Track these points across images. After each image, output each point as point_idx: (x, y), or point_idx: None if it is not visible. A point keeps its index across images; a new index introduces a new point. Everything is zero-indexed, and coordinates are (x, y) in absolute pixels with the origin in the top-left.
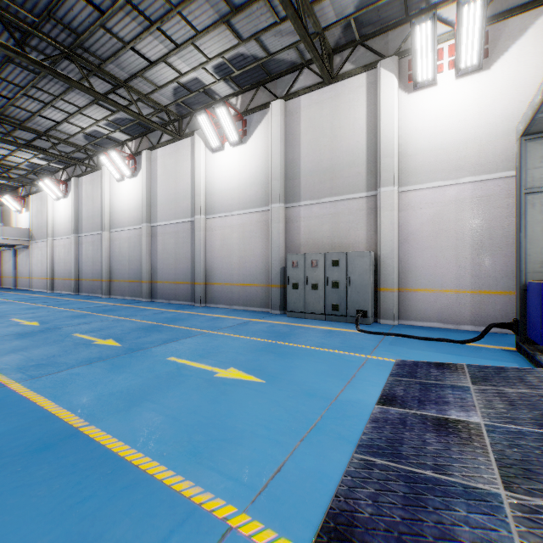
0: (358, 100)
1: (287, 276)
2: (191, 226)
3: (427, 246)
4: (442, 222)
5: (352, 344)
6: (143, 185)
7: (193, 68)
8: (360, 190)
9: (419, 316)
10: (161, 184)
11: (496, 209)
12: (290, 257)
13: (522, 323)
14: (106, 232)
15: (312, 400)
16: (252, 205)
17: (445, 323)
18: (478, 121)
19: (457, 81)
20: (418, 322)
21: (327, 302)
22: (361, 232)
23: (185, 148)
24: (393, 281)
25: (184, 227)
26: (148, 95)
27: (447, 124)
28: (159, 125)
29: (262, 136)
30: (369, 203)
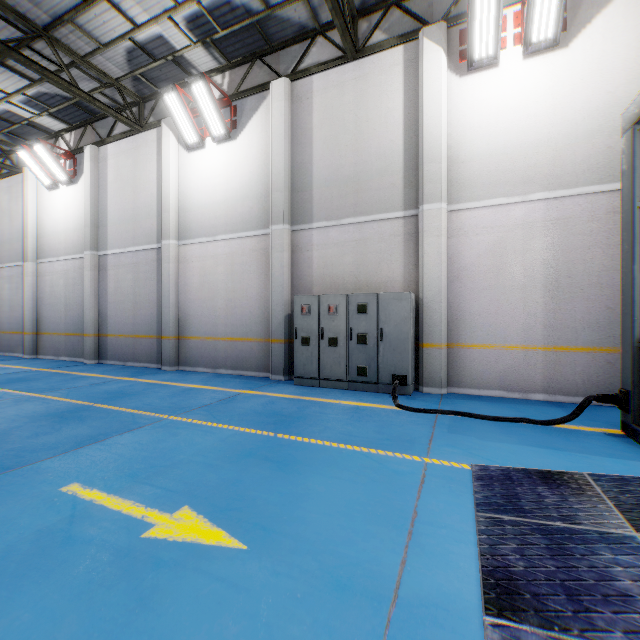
0: (392, 83)
1: (294, 326)
2: (157, 255)
3: (485, 286)
4: (505, 254)
5: (394, 433)
6: (86, 195)
7: (153, 18)
8: (395, 208)
9: (475, 382)
10: (113, 195)
11: (576, 237)
12: (298, 300)
13: (635, 396)
14: (31, 262)
15: (347, 606)
16: (245, 227)
17: (510, 391)
18: (553, 117)
19: (525, 61)
20: (474, 390)
21: (351, 364)
22: (396, 267)
23: (148, 143)
24: (440, 333)
25: (147, 257)
26: (87, 57)
27: (512, 120)
28: (105, 106)
29: (259, 129)
30: (407, 226)
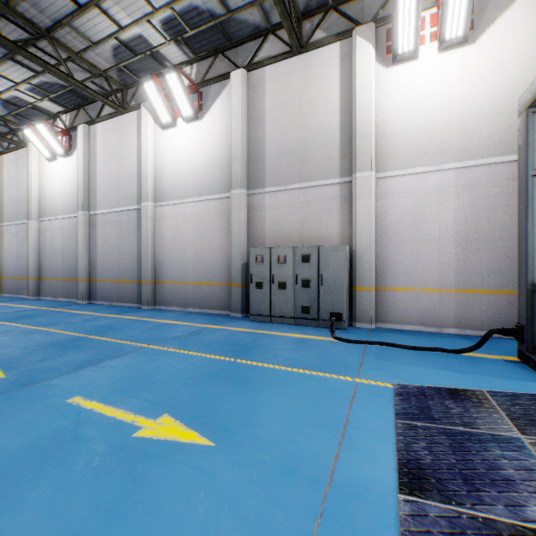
0: (330, 73)
1: (249, 273)
2: (137, 214)
3: (407, 239)
4: (424, 213)
5: (331, 359)
6: (79, 165)
7: (135, 21)
8: (332, 175)
9: (398, 319)
10: (101, 165)
11: (482, 199)
12: (253, 251)
13: (528, 330)
14: (34, 220)
15: (292, 487)
16: (209, 191)
17: (427, 326)
18: (463, 101)
19: (440, 55)
20: (397, 325)
21: (297, 303)
22: (333, 224)
23: (130, 123)
24: (370, 279)
25: (129, 216)
26: (81, 53)
27: (429, 103)
28: (95, 93)
29: (221, 111)
30: (343, 190)
